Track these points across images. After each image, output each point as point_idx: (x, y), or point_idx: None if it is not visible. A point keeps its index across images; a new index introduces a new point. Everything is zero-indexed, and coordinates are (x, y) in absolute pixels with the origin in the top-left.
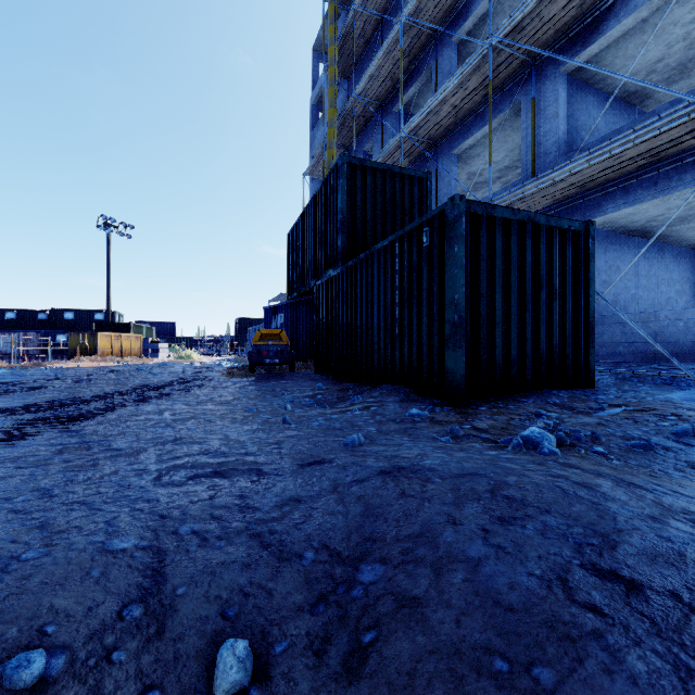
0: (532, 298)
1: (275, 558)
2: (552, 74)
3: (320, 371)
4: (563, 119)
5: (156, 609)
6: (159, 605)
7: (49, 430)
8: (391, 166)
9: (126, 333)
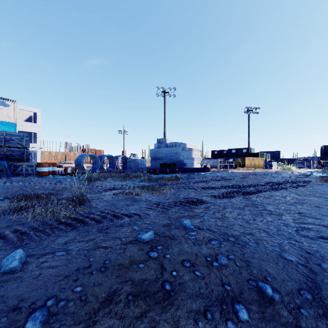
0: None
1: None
2: None
3: None
4: None
5: (319, 301)
6: (320, 300)
7: (238, 196)
8: None
9: (256, 157)
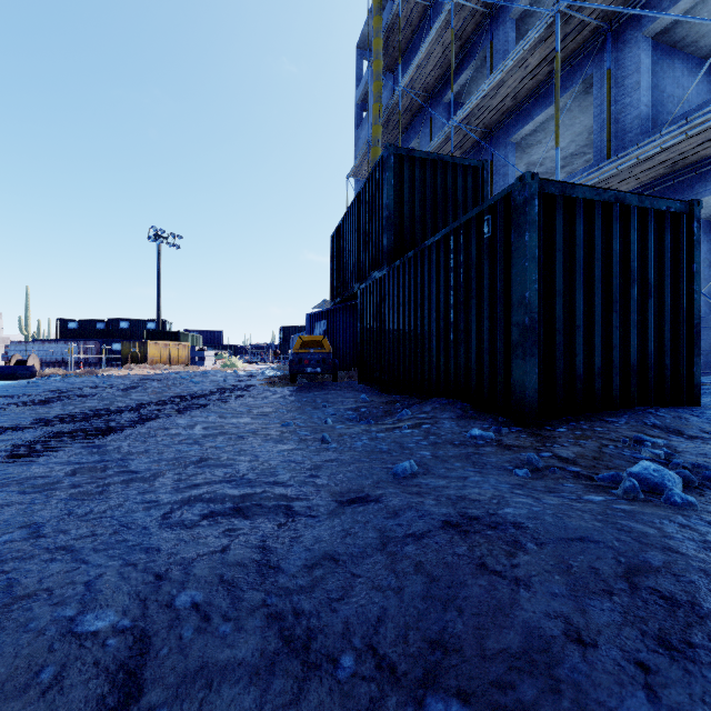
0: (620, 295)
1: (298, 662)
2: (632, 39)
3: (365, 381)
4: (645, 90)
5: None
6: None
7: (73, 445)
8: (442, 156)
9: (174, 342)
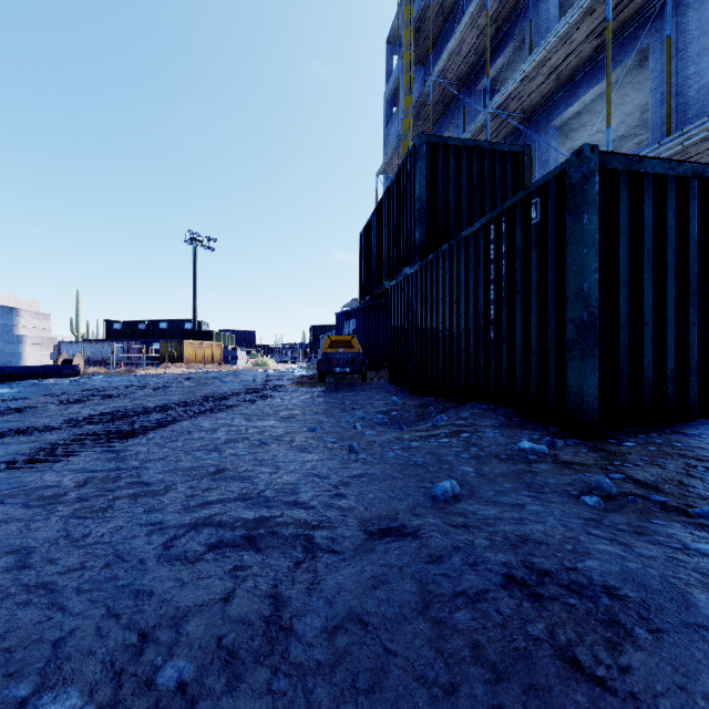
0: (698, 286)
1: None
2: None
3: (395, 382)
4: None
5: None
6: None
7: (93, 449)
8: (479, 142)
9: (208, 341)
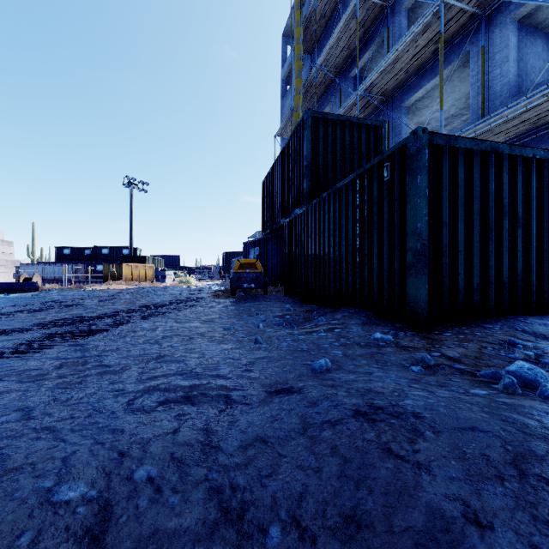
0: (495, 226)
1: (233, 531)
2: (502, 22)
3: (288, 294)
4: (513, 63)
5: None
6: None
7: (62, 343)
8: (350, 117)
9: (142, 264)
